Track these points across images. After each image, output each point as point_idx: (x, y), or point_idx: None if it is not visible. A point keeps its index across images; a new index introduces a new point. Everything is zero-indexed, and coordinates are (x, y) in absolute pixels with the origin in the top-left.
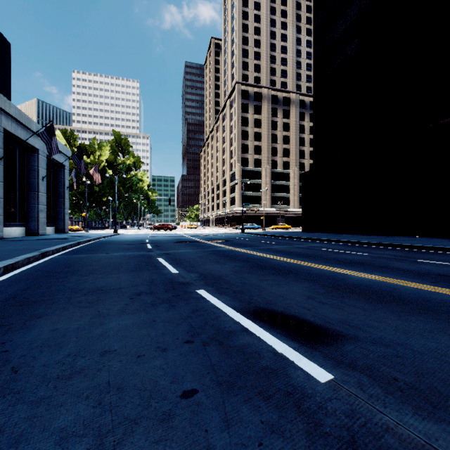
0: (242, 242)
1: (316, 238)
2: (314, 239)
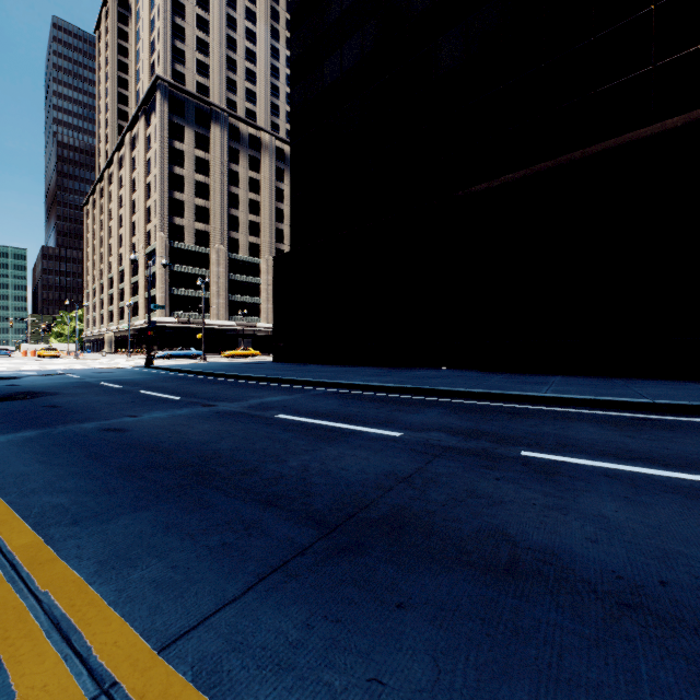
0: (74, 399)
1: (287, 376)
2: (282, 380)
